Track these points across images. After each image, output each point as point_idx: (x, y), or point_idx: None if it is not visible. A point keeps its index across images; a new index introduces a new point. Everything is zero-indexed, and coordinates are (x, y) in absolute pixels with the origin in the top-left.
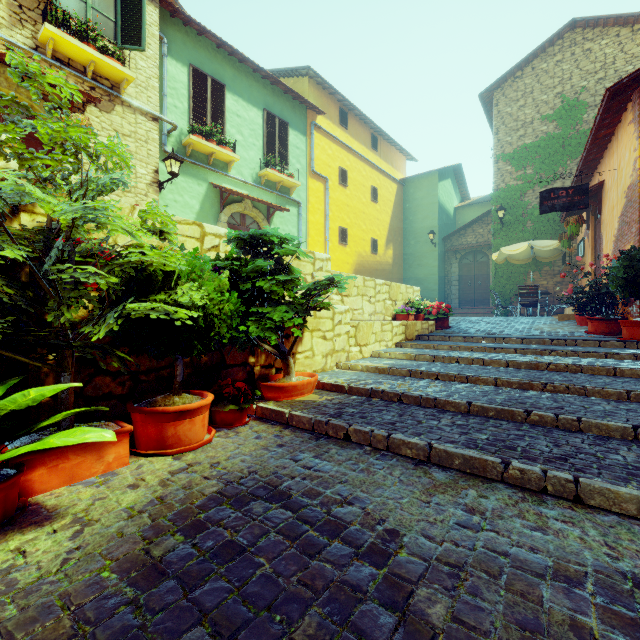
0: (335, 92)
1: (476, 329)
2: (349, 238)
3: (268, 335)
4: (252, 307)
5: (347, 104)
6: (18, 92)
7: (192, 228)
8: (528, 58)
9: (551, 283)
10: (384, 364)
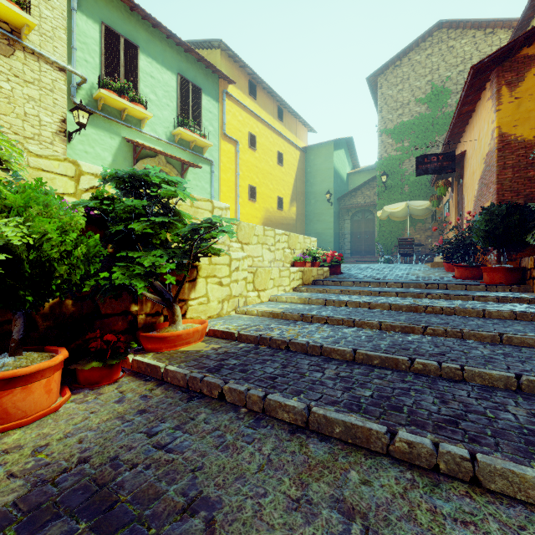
0: (245, 65)
1: (364, 275)
2: (258, 195)
3: (135, 282)
4: (122, 251)
5: (256, 77)
6: None
7: (64, 165)
8: (405, 50)
9: (423, 237)
10: (279, 308)
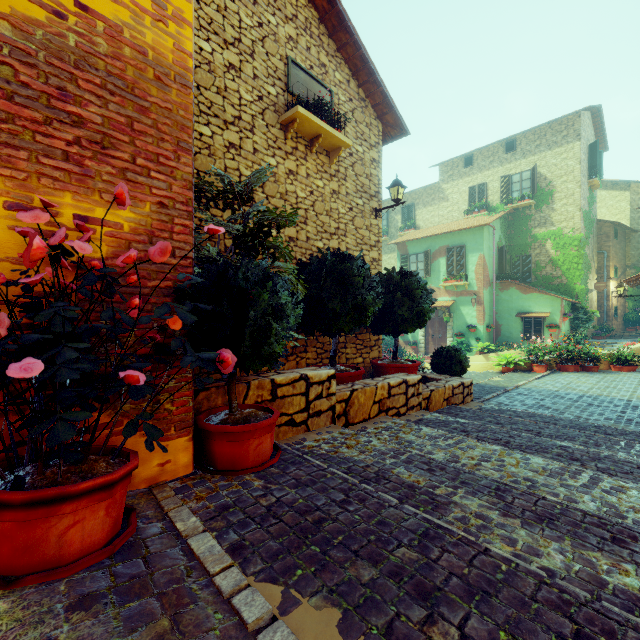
0: None
1: None
2: None
3: None
4: None
5: None
6: None
7: None
8: None
9: None
10: None
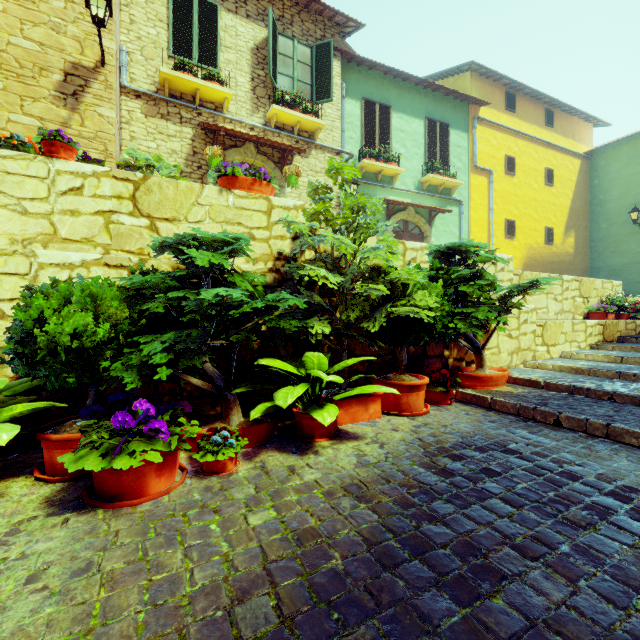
0: (500, 77)
1: None
2: (517, 230)
3: (475, 331)
4: (456, 308)
5: (515, 85)
6: (256, 159)
7: (397, 246)
8: None
9: None
10: (581, 365)
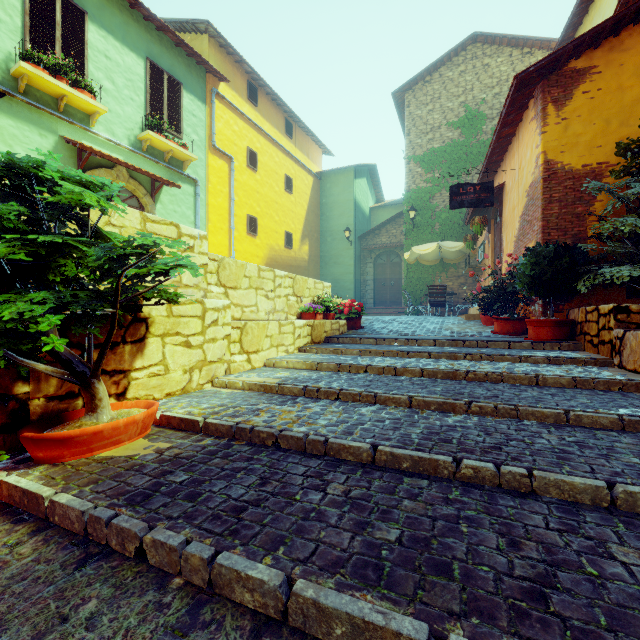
0: (242, 60)
1: (389, 329)
2: (259, 229)
3: None
4: None
5: (257, 78)
6: None
7: None
8: (436, 64)
9: (456, 284)
10: (274, 378)
